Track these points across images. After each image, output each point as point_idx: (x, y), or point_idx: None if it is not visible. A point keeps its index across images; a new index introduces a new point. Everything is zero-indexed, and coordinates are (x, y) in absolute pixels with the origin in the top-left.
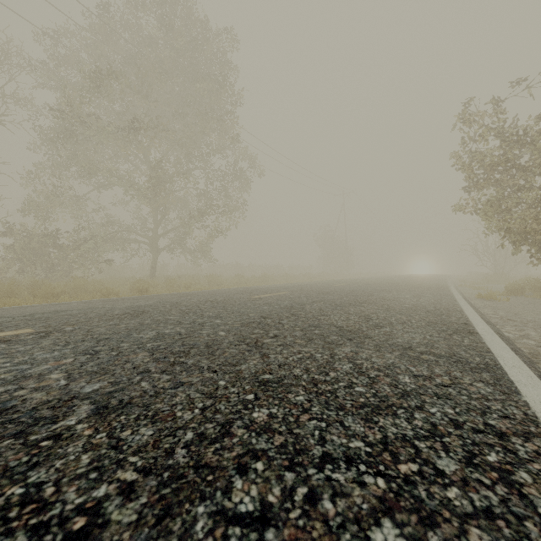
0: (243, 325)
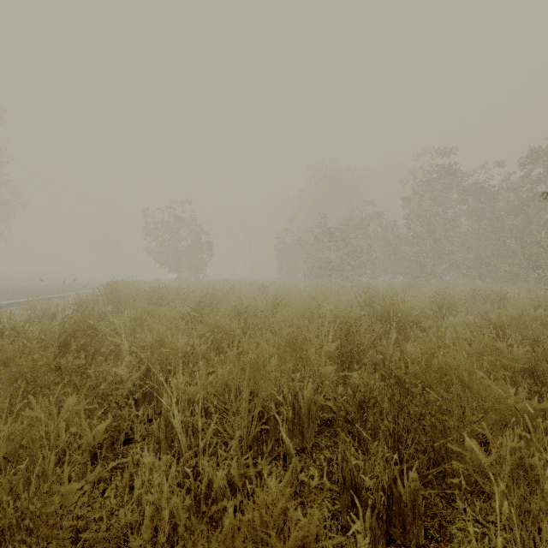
0: (44, 288)
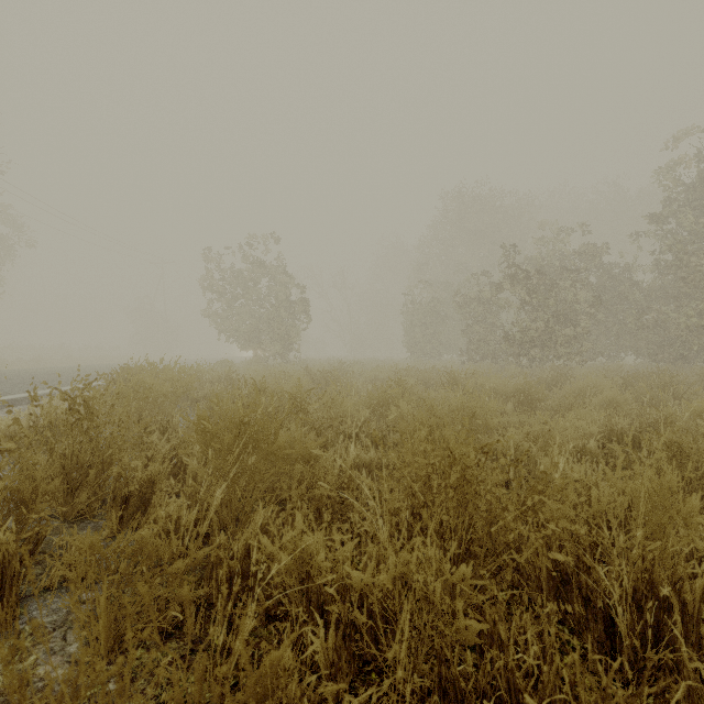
0: (23, 376)
